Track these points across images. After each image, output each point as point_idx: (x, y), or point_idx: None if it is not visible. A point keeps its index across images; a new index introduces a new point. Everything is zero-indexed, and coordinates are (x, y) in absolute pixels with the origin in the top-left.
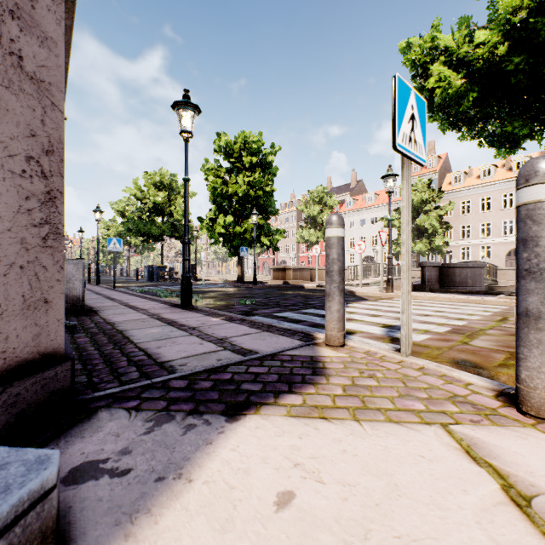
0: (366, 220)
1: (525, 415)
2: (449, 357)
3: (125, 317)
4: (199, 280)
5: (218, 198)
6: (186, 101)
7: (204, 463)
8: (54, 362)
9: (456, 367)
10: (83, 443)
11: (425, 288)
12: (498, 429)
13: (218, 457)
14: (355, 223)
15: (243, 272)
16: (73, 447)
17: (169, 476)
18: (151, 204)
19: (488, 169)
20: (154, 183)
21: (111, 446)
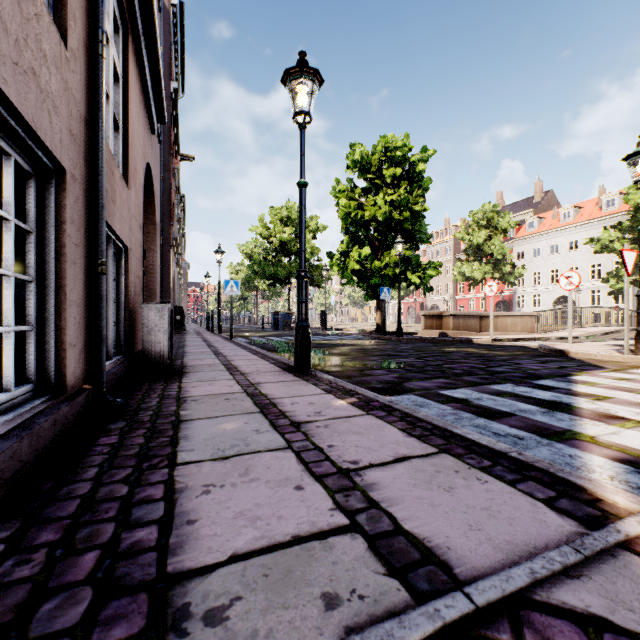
0: (560, 245)
1: None
2: None
3: (210, 387)
4: (329, 329)
5: (351, 228)
6: (300, 66)
7: None
8: None
9: None
10: None
11: None
12: None
13: None
14: (541, 251)
15: (383, 320)
16: None
17: None
18: (277, 243)
19: None
20: (280, 219)
21: None
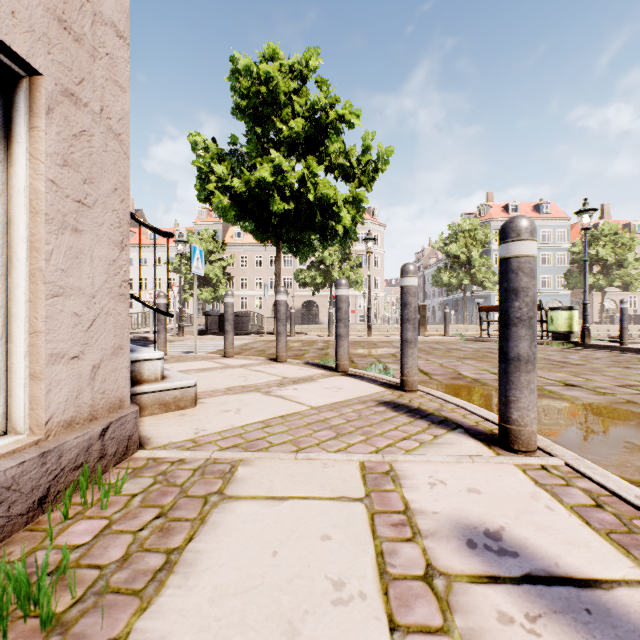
0: (148, 259)
1: (226, 357)
2: None
3: None
4: None
5: None
6: None
7: None
8: None
9: None
10: None
11: (208, 332)
12: (218, 359)
13: None
14: (134, 261)
15: None
16: None
17: None
18: None
19: None
20: None
21: None
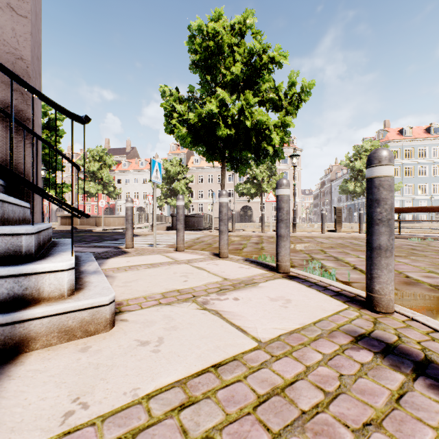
0: (139, 179)
1: (177, 251)
2: None
3: None
4: None
5: None
6: None
7: (107, 262)
8: None
9: None
10: None
11: (173, 228)
12: (171, 253)
13: (110, 261)
14: (130, 181)
15: None
16: None
17: (101, 263)
18: None
19: None
20: None
21: None
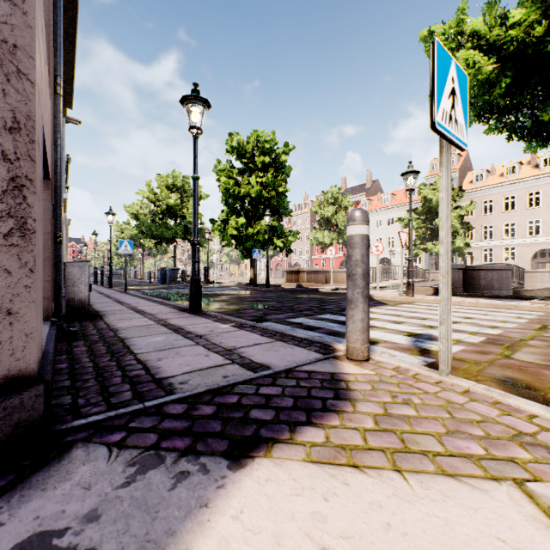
0: (382, 221)
1: None
2: (492, 374)
3: (130, 322)
4: (211, 283)
5: (230, 200)
6: (195, 95)
7: (194, 542)
8: (21, 386)
9: (504, 388)
10: (42, 499)
11: None
12: None
13: (214, 531)
14: (371, 224)
15: (255, 275)
16: (27, 506)
17: None
18: (163, 207)
19: (512, 166)
20: (167, 185)
21: (76, 506)
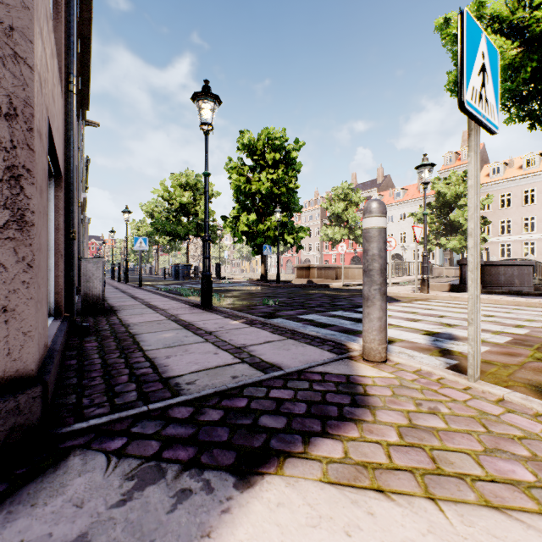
0: (394, 216)
1: None
2: (524, 379)
3: (142, 318)
4: (223, 279)
5: (241, 197)
6: (205, 92)
7: None
8: (17, 388)
9: (541, 396)
10: (29, 518)
11: (465, 288)
12: None
13: None
14: None
15: (266, 271)
16: (13, 526)
17: None
18: (177, 205)
19: (532, 158)
20: (180, 184)
21: (65, 529)
